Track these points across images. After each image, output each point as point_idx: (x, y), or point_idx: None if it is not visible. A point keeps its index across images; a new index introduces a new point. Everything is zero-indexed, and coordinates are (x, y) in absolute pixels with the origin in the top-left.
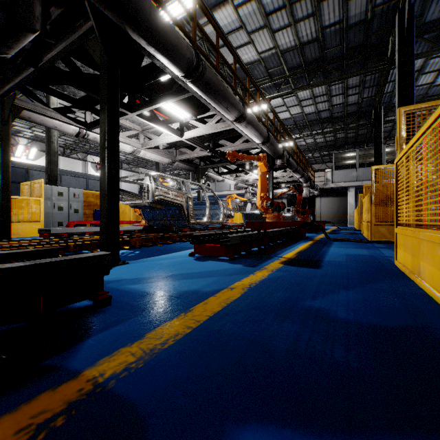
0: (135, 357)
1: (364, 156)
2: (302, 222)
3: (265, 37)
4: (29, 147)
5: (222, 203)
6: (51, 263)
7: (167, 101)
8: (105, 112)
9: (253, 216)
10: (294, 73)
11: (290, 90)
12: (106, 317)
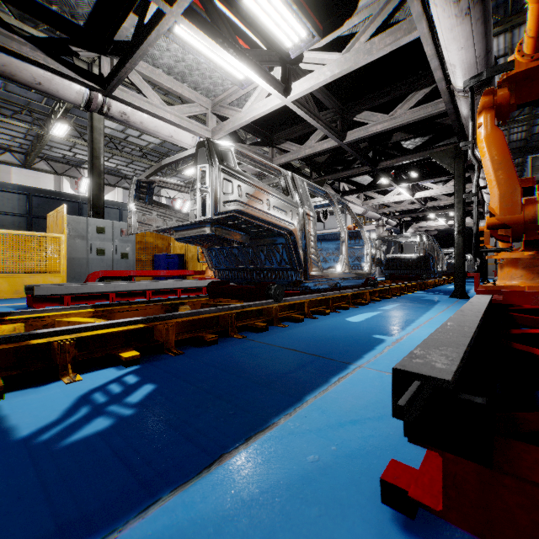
0: None
1: None
2: None
3: None
4: None
5: (367, 235)
6: None
7: None
8: None
9: (400, 264)
10: None
11: None
12: None
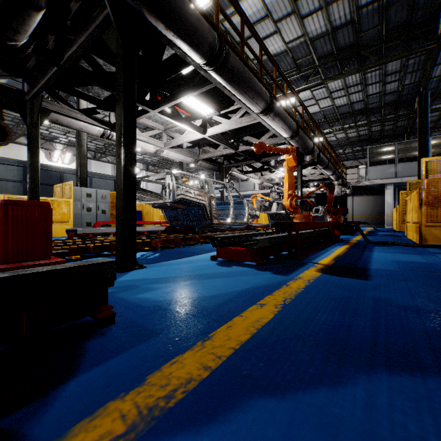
0: (125, 424)
1: (404, 150)
2: (336, 223)
3: (293, 25)
4: (64, 152)
5: (247, 203)
6: (37, 274)
7: (188, 95)
8: (121, 104)
9: (279, 217)
10: (325, 62)
11: (320, 81)
12: (104, 343)
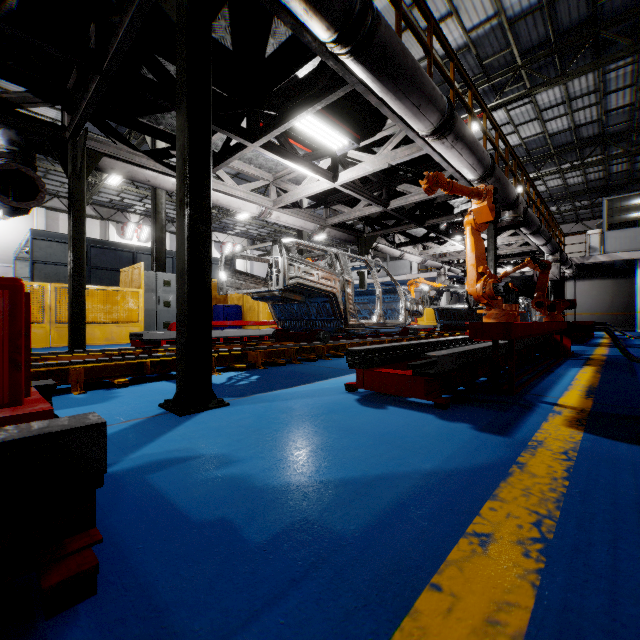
0: None
1: None
2: (566, 324)
3: None
4: (140, 225)
5: (403, 292)
6: None
7: (308, 110)
8: (184, 109)
9: (453, 314)
10: (533, 58)
11: (524, 90)
12: None
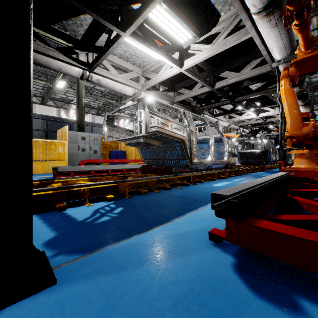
0: None
1: None
2: None
3: None
4: None
5: (226, 140)
6: None
7: None
8: None
9: (249, 155)
10: None
11: None
12: None
